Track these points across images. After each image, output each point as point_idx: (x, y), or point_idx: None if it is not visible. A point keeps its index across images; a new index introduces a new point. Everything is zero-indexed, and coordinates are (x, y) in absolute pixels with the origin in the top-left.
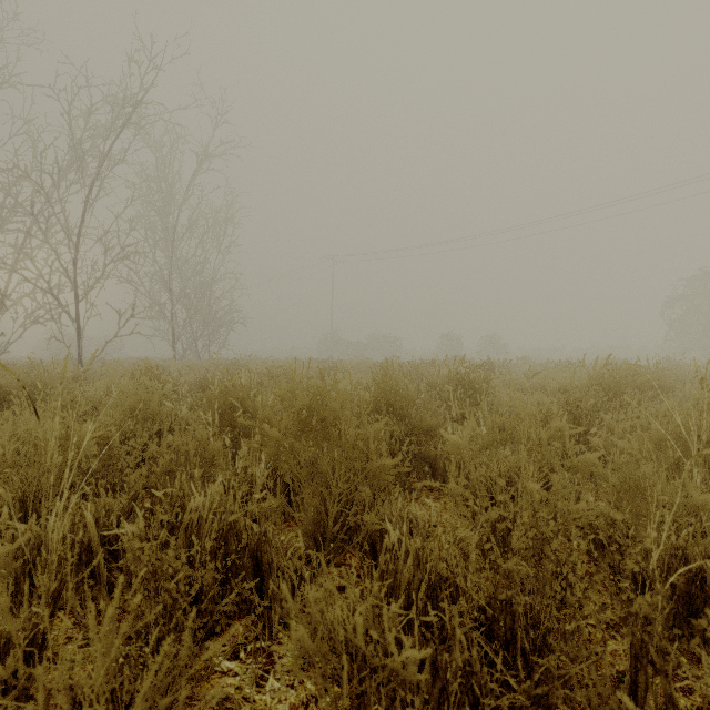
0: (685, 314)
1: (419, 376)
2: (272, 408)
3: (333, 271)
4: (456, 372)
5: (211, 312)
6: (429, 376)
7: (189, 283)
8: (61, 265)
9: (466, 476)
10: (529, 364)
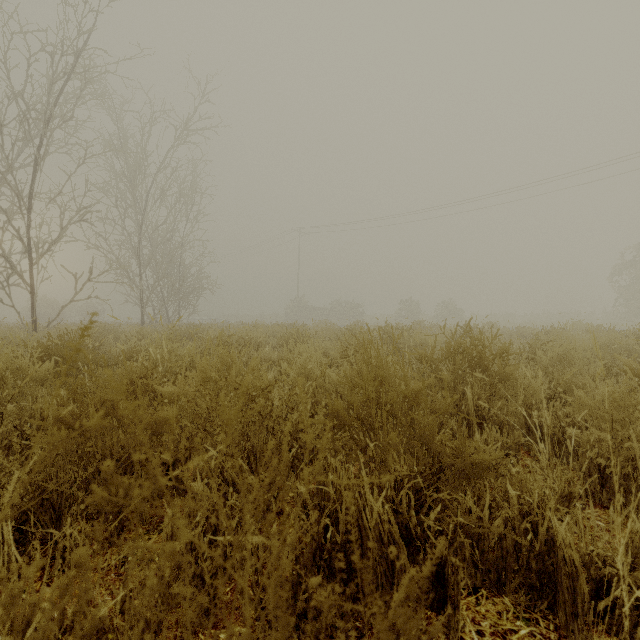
0: (633, 281)
1: (423, 354)
2: (163, 420)
3: (299, 242)
4: (458, 343)
5: (181, 278)
6: (404, 344)
7: (160, 251)
8: (13, 226)
9: (556, 577)
10: (495, 329)
